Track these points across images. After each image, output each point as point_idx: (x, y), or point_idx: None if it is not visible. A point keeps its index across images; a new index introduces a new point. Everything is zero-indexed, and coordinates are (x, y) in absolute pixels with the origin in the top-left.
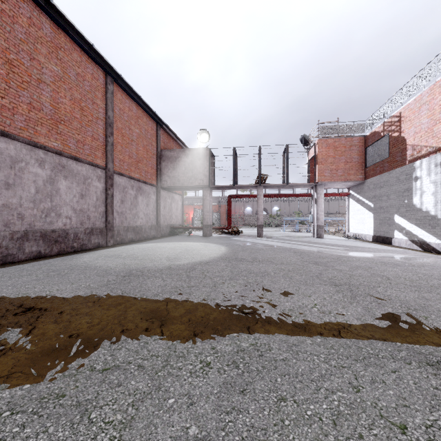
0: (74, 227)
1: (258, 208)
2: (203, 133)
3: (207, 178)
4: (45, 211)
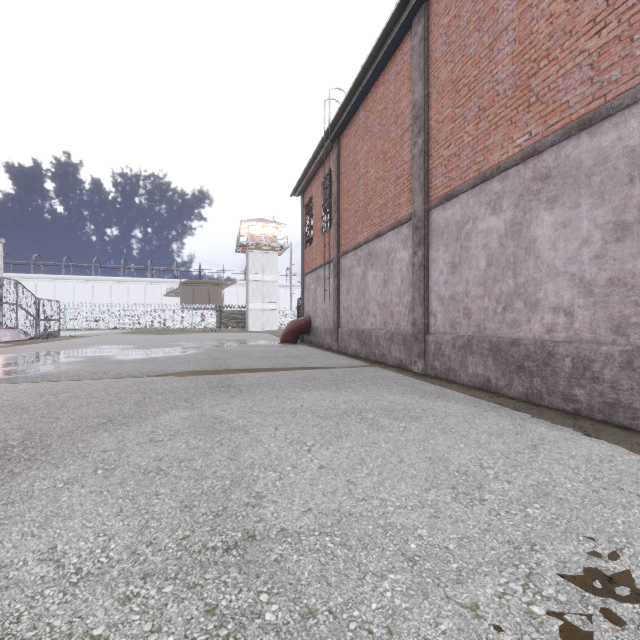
0: (586, 338)
1: None
2: None
3: None
4: (504, 298)
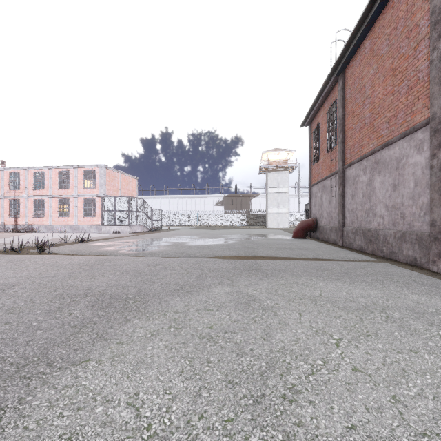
0: None
1: None
2: None
3: None
4: None
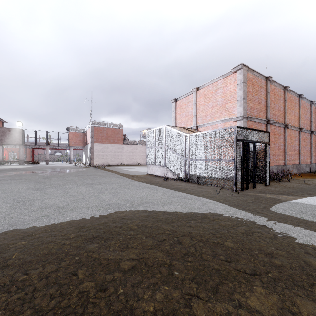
0: None
1: (46, 154)
2: (19, 122)
3: (21, 141)
4: None
